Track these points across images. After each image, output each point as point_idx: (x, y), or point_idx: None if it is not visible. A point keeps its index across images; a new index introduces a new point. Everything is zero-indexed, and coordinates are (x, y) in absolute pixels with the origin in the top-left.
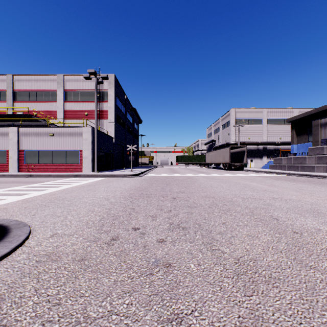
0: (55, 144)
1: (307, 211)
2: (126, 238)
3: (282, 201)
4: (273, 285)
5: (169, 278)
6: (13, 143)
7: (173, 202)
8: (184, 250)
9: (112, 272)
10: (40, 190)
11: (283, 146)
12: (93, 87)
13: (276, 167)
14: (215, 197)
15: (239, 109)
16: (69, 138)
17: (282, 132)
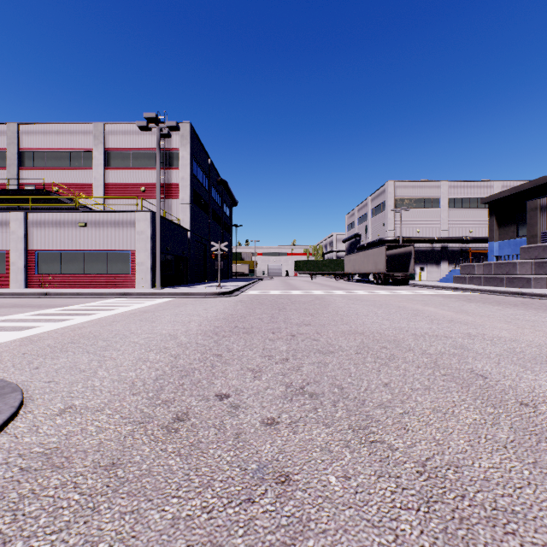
0: (90, 240)
1: (535, 360)
2: (203, 417)
3: (486, 340)
4: (505, 530)
5: (287, 511)
6: (16, 239)
7: (292, 343)
8: (314, 443)
9: (169, 496)
10: (58, 320)
11: (475, 245)
12: (154, 144)
13: (464, 280)
14: (366, 333)
15: (401, 181)
16: (113, 230)
17: (474, 220)
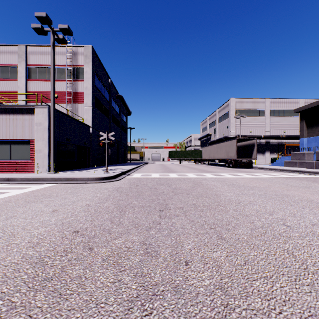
0: None
1: None
2: None
3: None
4: None
5: None
6: None
7: None
8: None
9: None
10: None
11: (287, 141)
12: (64, 62)
13: (295, 164)
14: None
15: (239, 98)
16: (15, 122)
17: (286, 124)
